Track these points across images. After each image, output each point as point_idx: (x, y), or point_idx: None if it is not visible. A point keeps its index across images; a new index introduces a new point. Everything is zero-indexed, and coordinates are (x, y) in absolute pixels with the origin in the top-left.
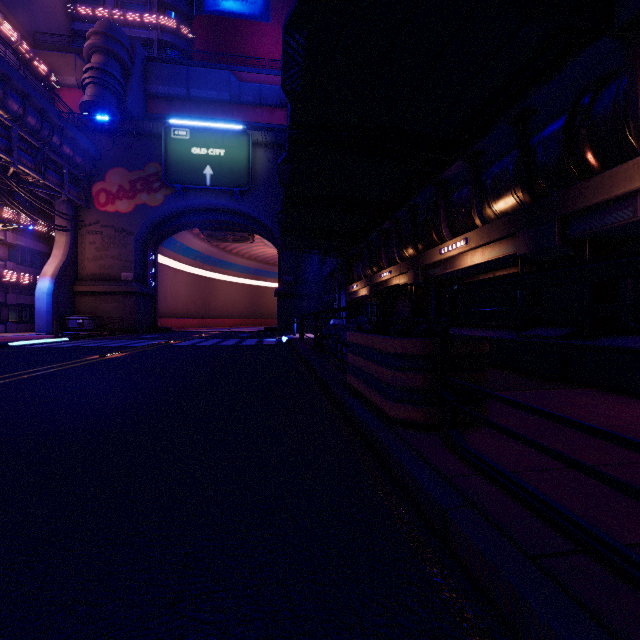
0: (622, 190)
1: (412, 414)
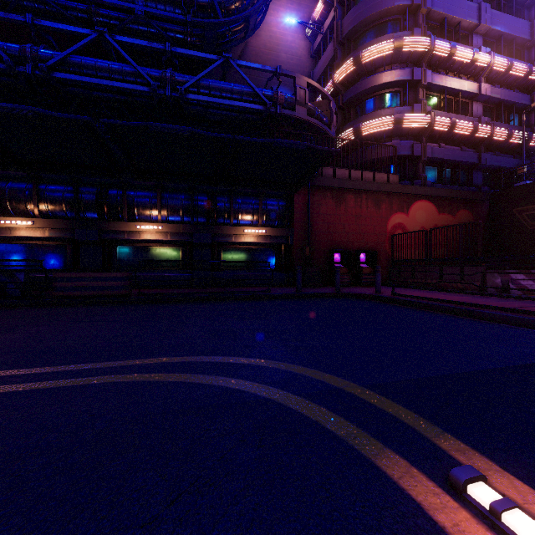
0: (123, 229)
1: (126, 292)
